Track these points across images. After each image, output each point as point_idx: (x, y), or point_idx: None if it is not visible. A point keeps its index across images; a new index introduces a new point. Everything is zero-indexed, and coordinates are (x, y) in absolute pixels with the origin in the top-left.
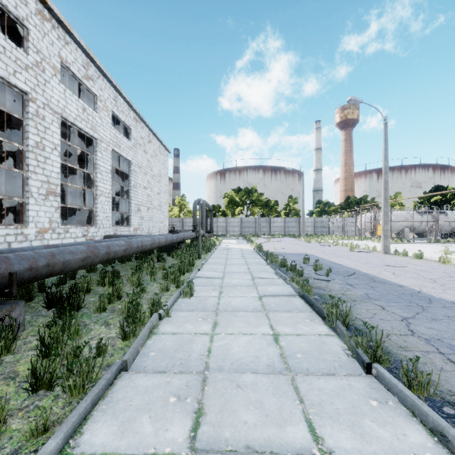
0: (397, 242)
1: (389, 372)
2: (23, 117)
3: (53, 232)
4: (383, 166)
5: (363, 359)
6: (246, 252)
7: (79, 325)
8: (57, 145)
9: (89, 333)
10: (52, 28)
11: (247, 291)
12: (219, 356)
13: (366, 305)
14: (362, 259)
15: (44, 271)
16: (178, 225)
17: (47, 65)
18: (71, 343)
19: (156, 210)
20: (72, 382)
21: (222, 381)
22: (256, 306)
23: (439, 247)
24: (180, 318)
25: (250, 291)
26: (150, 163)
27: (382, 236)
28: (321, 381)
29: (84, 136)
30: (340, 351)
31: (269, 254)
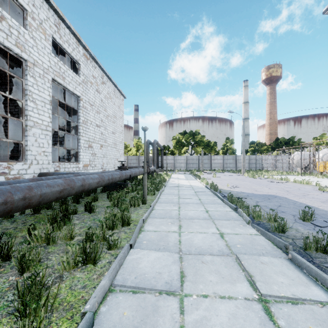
0: None
1: None
2: None
3: None
4: None
5: None
6: (199, 192)
7: None
8: None
9: None
10: None
11: None
12: None
13: None
14: None
15: None
16: (135, 161)
17: None
18: None
19: (111, 147)
20: None
21: None
22: None
23: None
24: None
25: None
26: (104, 103)
27: None
28: None
29: (13, 58)
30: None
31: (236, 200)
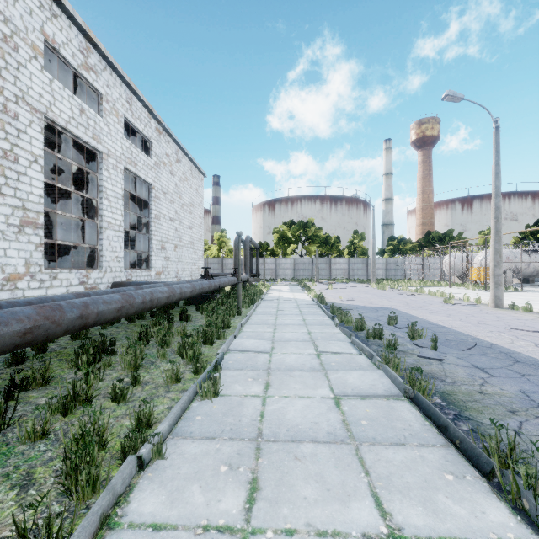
0: None
1: None
2: None
3: (32, 279)
4: (493, 186)
5: None
6: (303, 305)
7: None
8: (39, 156)
9: None
10: None
11: (311, 382)
12: None
13: None
14: (469, 316)
15: None
16: (216, 266)
17: (23, 42)
18: None
19: (187, 248)
20: None
21: None
22: (333, 426)
23: None
24: (182, 464)
25: (317, 384)
26: (178, 188)
27: (492, 283)
28: None
29: (85, 148)
30: None
31: (337, 310)
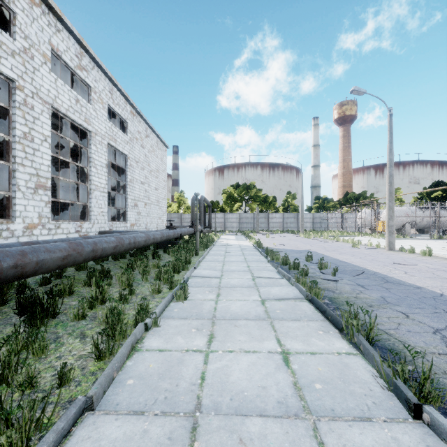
0: (399, 238)
1: (443, 415)
2: (10, 106)
3: (43, 228)
4: (388, 159)
5: (408, 397)
6: (245, 249)
7: (45, 341)
8: (48, 136)
9: (58, 350)
10: (42, 13)
11: (247, 293)
12: (215, 386)
13: (386, 311)
14: (368, 256)
15: (10, 273)
16: (176, 220)
17: (37, 52)
18: (32, 364)
19: (154, 205)
20: (5, 439)
21: (218, 431)
22: (258, 313)
23: (443, 243)
24: (170, 329)
25: (251, 294)
26: (147, 158)
27: (387, 232)
28: (355, 431)
29: (78, 128)
30: (369, 379)
31: (270, 251)
